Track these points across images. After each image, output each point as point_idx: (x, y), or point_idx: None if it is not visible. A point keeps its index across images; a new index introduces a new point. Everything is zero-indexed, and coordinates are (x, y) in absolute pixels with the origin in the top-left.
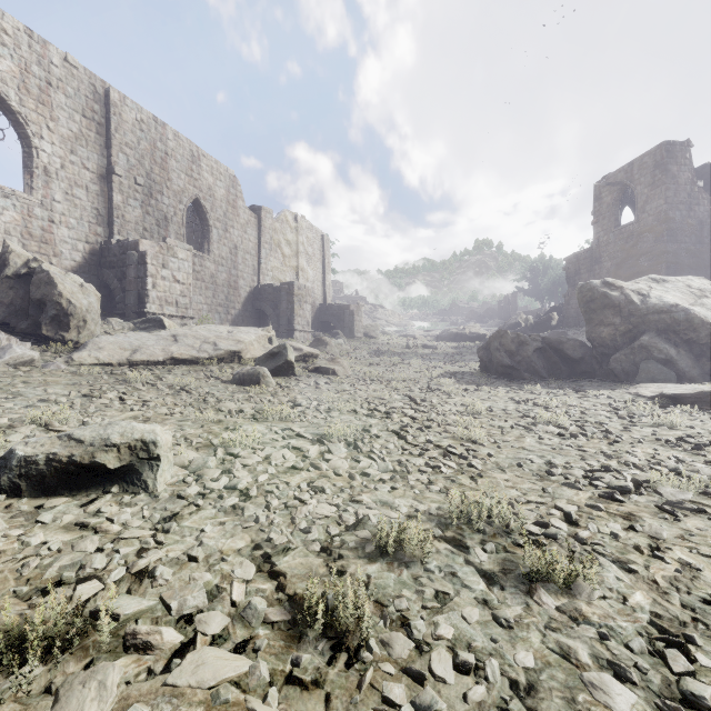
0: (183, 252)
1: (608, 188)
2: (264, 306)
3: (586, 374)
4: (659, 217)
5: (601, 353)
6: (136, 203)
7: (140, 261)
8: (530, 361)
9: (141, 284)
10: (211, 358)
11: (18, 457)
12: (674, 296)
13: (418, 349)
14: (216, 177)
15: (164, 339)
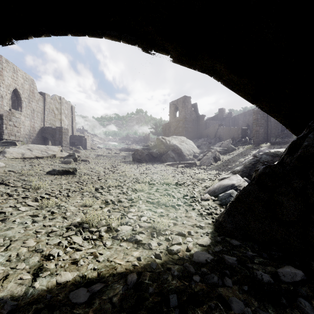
0: (18, 115)
1: (172, 105)
2: (47, 135)
3: (158, 161)
4: (183, 117)
5: (161, 155)
6: None
7: None
8: (145, 158)
9: None
10: (47, 156)
11: (57, 170)
12: (176, 142)
13: (113, 154)
14: (24, 79)
15: (26, 150)
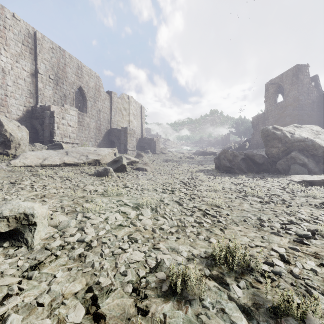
0: (73, 112)
1: (271, 85)
2: (113, 138)
3: (265, 171)
4: (294, 98)
5: (272, 161)
6: (49, 88)
7: (51, 116)
8: (239, 164)
9: (51, 127)
10: (84, 163)
11: None
12: (306, 134)
13: (185, 159)
14: (89, 76)
15: (61, 153)
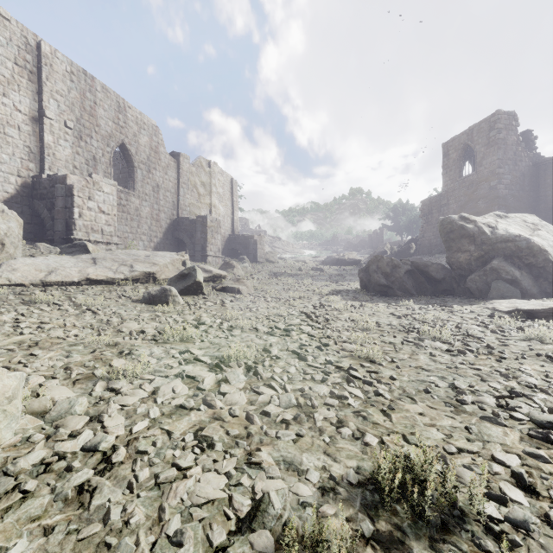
0: (108, 187)
1: (454, 147)
2: (182, 235)
3: (446, 292)
4: (493, 169)
5: (459, 275)
6: (66, 144)
7: (67, 193)
8: (402, 281)
9: (68, 214)
10: (127, 279)
11: None
12: (515, 228)
13: (308, 271)
14: (140, 126)
15: (84, 261)
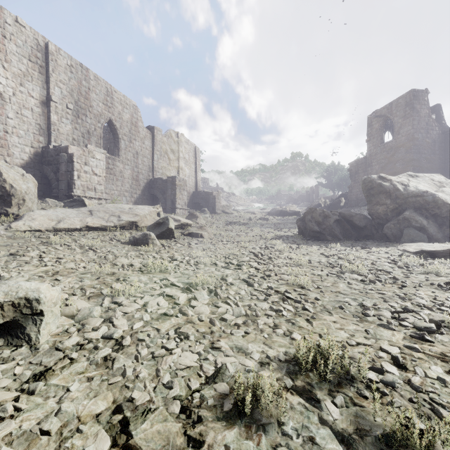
0: (100, 155)
1: (376, 119)
2: (156, 192)
3: (367, 237)
4: (408, 137)
5: (377, 223)
6: (67, 121)
7: (69, 160)
8: (331, 228)
9: (70, 176)
10: (116, 226)
11: None
12: (424, 185)
13: (257, 220)
14: (123, 106)
15: (83, 213)
